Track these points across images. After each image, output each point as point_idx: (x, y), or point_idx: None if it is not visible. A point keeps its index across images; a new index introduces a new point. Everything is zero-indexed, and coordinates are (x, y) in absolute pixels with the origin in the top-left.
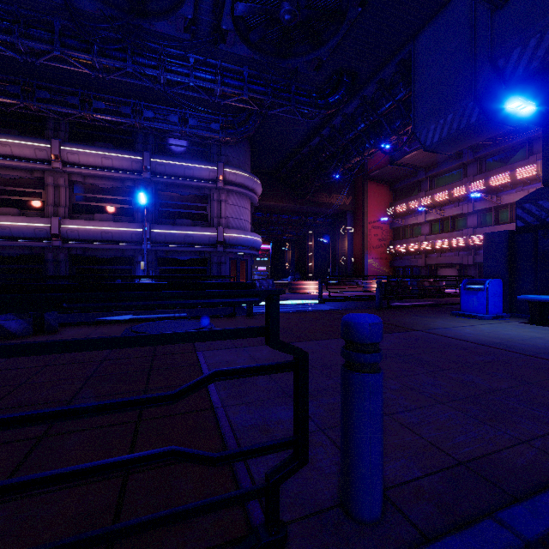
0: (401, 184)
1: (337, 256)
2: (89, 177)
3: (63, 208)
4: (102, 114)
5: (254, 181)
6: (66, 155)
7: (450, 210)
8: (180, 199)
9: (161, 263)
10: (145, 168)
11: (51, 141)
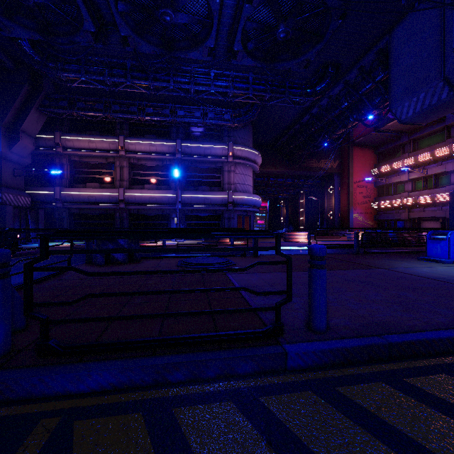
0: (384, 147)
1: (325, 212)
2: (141, 159)
3: (125, 182)
4: (151, 116)
5: (255, 154)
6: (127, 146)
7: (433, 169)
8: (201, 171)
9: (188, 219)
10: (177, 151)
11: (119, 137)
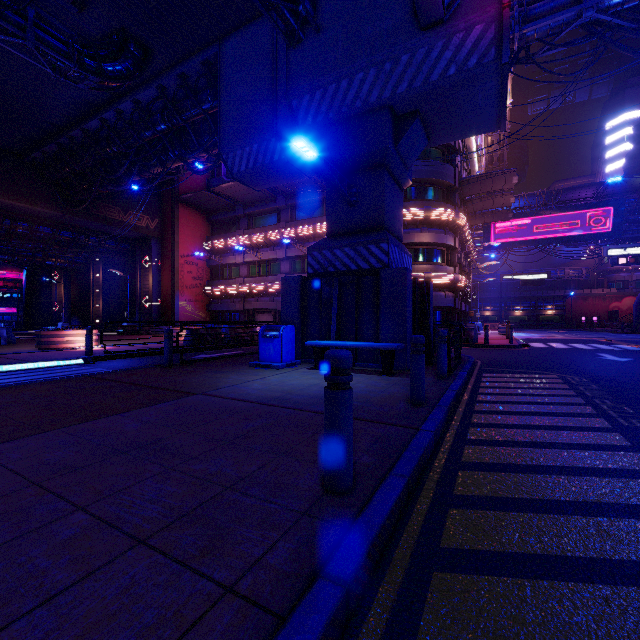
0: (219, 216)
1: (138, 296)
2: None
3: None
4: None
5: None
6: None
7: (267, 253)
8: None
9: None
10: None
11: None
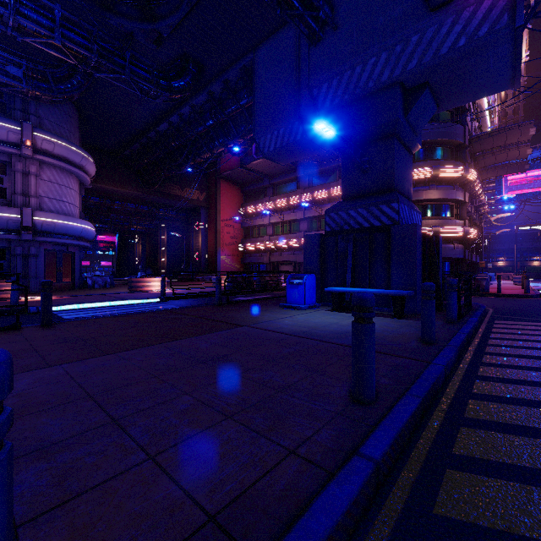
0: (250, 187)
1: (191, 252)
2: None
3: None
4: None
5: (83, 156)
6: None
7: (288, 215)
8: None
9: None
10: None
11: None
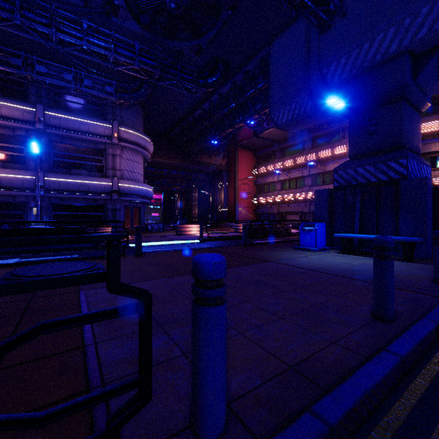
0: (262, 152)
1: (216, 205)
2: None
3: None
4: None
5: (146, 140)
6: None
7: (295, 173)
8: (76, 151)
9: (56, 209)
10: (38, 119)
11: None
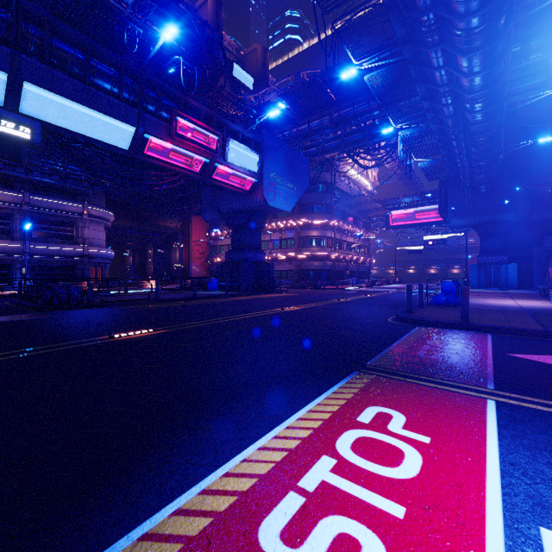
0: None
1: (171, 263)
2: None
3: None
4: (1, 171)
5: (110, 214)
6: None
7: None
8: (51, 224)
9: (35, 269)
10: (25, 203)
11: None
